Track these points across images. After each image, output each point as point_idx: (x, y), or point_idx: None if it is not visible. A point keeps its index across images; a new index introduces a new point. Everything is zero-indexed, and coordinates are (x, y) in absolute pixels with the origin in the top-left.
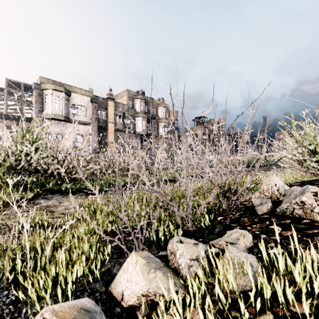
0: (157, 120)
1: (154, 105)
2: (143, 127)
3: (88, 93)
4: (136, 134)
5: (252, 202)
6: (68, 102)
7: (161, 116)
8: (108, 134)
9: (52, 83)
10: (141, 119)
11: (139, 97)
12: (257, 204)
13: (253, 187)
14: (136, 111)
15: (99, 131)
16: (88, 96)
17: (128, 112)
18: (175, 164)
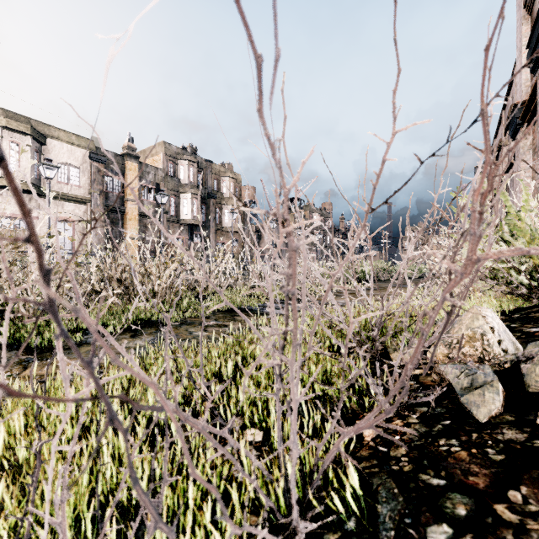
0: (219, 200)
1: (215, 174)
2: (193, 212)
3: (85, 142)
4: (181, 224)
5: (442, 375)
6: (40, 157)
7: (226, 193)
8: (127, 223)
9: (3, 116)
10: (190, 197)
11: (186, 158)
12: (463, 385)
13: (513, 359)
14: (180, 183)
15: (107, 216)
16: (85, 148)
17: (165, 184)
18: (250, 277)
